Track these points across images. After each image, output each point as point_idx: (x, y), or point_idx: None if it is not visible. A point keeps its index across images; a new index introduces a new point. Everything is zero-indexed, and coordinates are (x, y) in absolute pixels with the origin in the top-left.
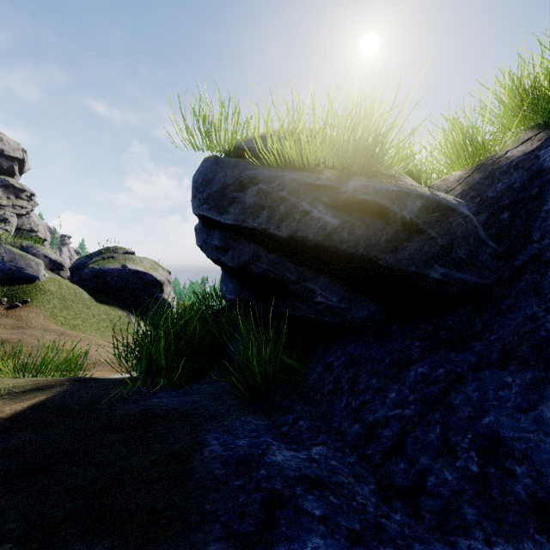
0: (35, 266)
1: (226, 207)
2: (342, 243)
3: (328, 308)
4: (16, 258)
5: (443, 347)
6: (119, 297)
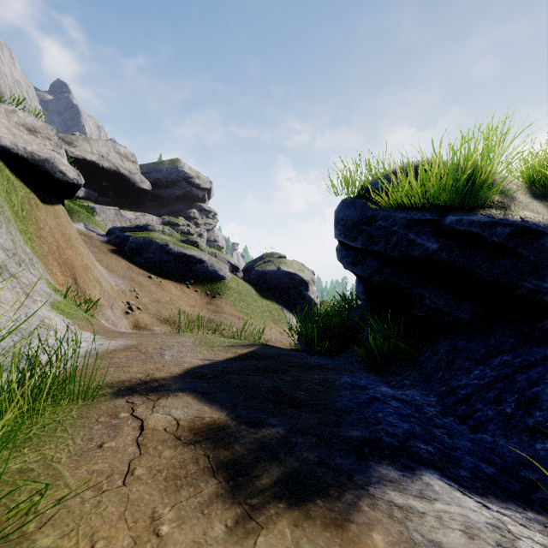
0: (224, 270)
1: (357, 236)
2: (442, 261)
3: (436, 308)
4: (214, 264)
5: (530, 344)
6: (275, 294)
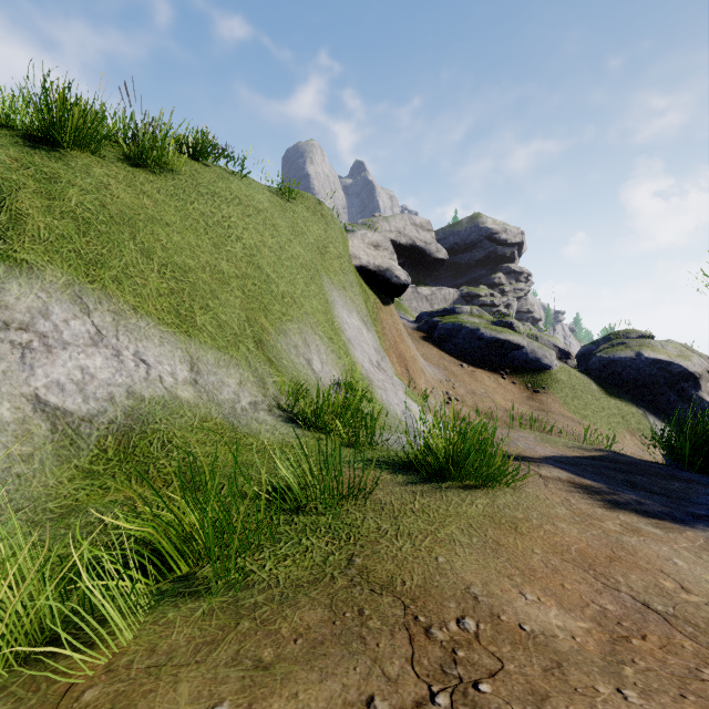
0: (549, 357)
1: None
2: None
3: None
4: (535, 350)
5: None
6: (631, 391)
